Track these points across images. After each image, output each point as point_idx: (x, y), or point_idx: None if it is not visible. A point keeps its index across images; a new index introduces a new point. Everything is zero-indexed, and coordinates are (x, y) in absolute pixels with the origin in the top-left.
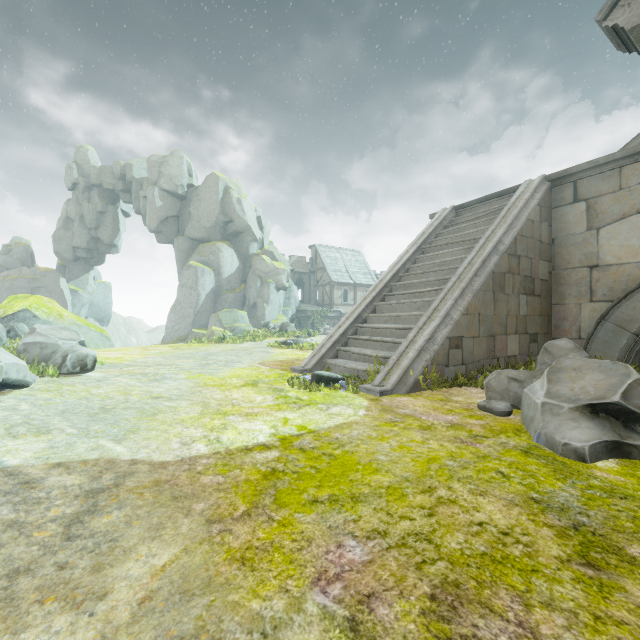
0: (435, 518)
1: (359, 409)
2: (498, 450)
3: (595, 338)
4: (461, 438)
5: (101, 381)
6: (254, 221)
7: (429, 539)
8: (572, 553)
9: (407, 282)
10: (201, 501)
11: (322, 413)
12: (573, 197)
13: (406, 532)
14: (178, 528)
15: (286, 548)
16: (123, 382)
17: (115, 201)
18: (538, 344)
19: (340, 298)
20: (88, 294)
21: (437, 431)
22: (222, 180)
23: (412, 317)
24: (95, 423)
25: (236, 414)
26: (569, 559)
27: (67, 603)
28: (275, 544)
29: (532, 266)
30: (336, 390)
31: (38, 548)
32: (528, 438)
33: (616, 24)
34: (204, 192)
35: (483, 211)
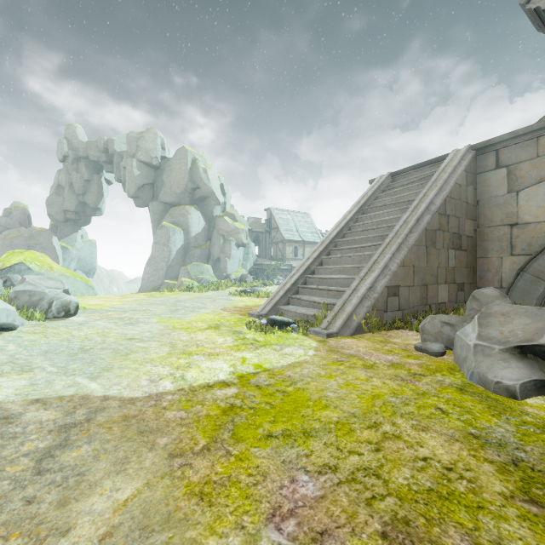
0: (382, 453)
1: (309, 349)
2: (435, 387)
3: (515, 287)
4: (401, 376)
5: (82, 324)
6: (218, 188)
7: (377, 474)
8: (514, 489)
9: (350, 238)
10: (165, 435)
11: (276, 353)
12: (495, 164)
13: (355, 467)
14: (142, 462)
15: (242, 483)
16: (102, 325)
17: (99, 171)
18: (465, 292)
19: (291, 253)
20: (76, 250)
21: (379, 370)
22: (190, 153)
23: (354, 269)
24: (74, 362)
25: (200, 354)
26: (512, 495)
27: (30, 539)
28: (232, 479)
29: (459, 224)
30: (288, 332)
31: (9, 482)
32: (462, 376)
33: (538, 7)
34: (175, 163)
35: (416, 177)
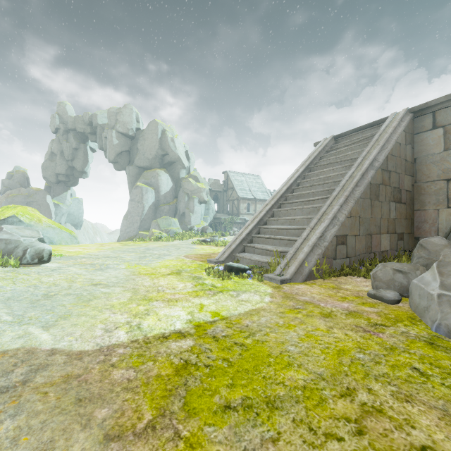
0: (366, 438)
1: (264, 296)
2: (402, 341)
3: None
4: (362, 326)
5: (54, 270)
6: (183, 154)
7: None
8: None
9: (299, 193)
10: (105, 405)
11: (233, 299)
12: (432, 125)
13: None
14: (69, 448)
15: None
16: (72, 271)
17: (85, 141)
18: (404, 241)
19: (245, 209)
20: (66, 206)
21: (338, 319)
22: (160, 125)
23: (304, 220)
24: (33, 309)
25: (159, 300)
26: None
27: None
28: None
29: (399, 179)
30: (244, 278)
31: None
32: (425, 327)
33: None
34: (147, 133)
35: (357, 138)
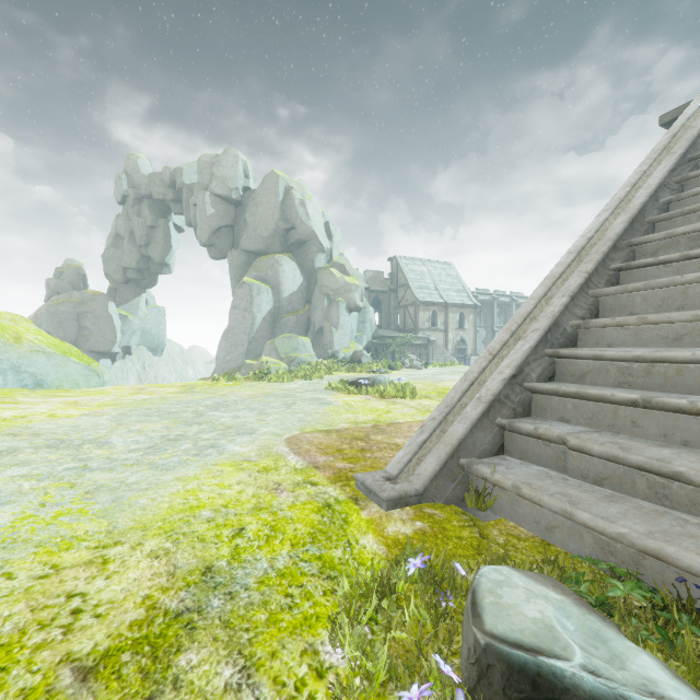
0: None
1: None
2: None
3: None
4: None
5: None
6: (321, 228)
7: None
8: None
9: None
10: None
11: None
12: None
13: None
14: None
15: None
16: None
17: (167, 214)
18: None
19: (427, 321)
20: (139, 320)
21: None
22: (282, 179)
23: None
24: None
25: None
26: None
27: None
28: None
29: None
30: None
31: None
32: None
33: None
34: (262, 195)
35: None
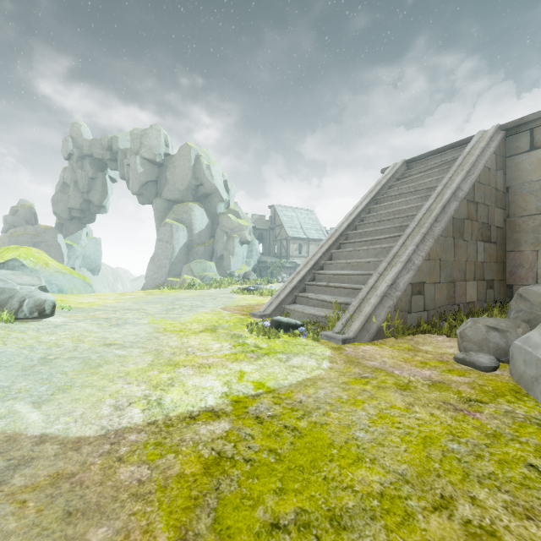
0: None
1: (322, 360)
2: (508, 424)
3: None
4: (452, 403)
5: (59, 326)
6: (221, 184)
7: None
8: None
9: (363, 230)
10: (104, 522)
11: (282, 365)
12: (529, 145)
13: None
14: None
15: None
16: (81, 327)
17: (104, 169)
18: (494, 290)
19: (295, 251)
20: (81, 248)
21: (419, 392)
22: (194, 149)
23: (370, 263)
24: (24, 378)
25: (188, 365)
26: None
27: None
28: None
29: (489, 213)
30: (296, 337)
31: None
32: (535, 404)
33: None
34: (178, 160)
35: (435, 163)
